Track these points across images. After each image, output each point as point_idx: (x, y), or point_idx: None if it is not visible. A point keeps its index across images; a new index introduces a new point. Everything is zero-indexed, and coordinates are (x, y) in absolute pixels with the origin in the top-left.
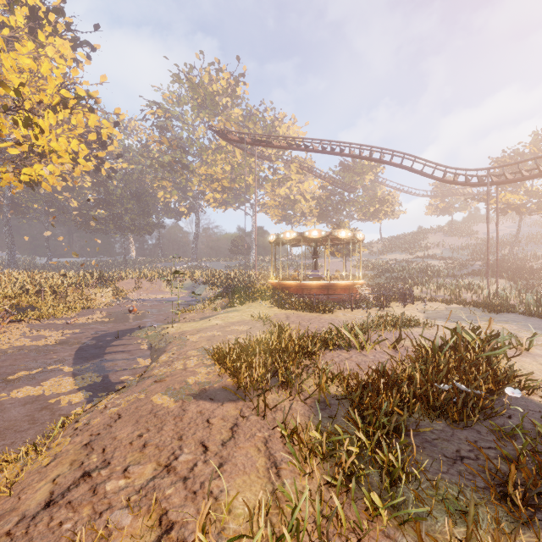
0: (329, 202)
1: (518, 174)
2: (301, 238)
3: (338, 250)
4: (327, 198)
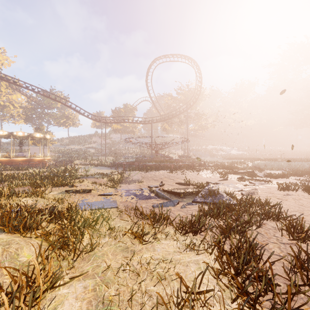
0: (33, 112)
1: (120, 118)
2: (11, 135)
3: (38, 142)
4: (32, 109)
